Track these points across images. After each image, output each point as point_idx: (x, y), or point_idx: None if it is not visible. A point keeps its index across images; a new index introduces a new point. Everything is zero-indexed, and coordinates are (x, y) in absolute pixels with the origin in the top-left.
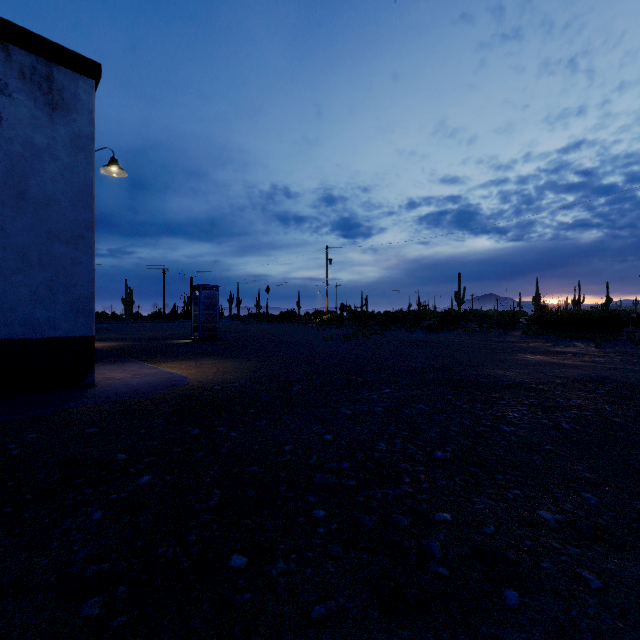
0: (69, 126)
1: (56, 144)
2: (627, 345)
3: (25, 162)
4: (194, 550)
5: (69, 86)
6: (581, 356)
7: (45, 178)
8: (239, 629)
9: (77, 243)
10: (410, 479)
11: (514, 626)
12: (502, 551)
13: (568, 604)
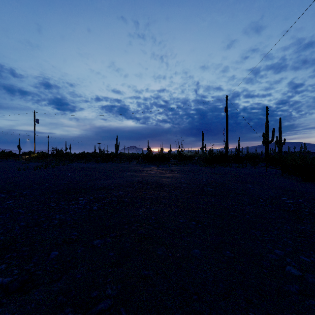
0: None
1: None
2: (167, 166)
3: None
4: None
5: None
6: (148, 171)
7: None
8: None
9: None
10: None
11: None
12: None
13: None
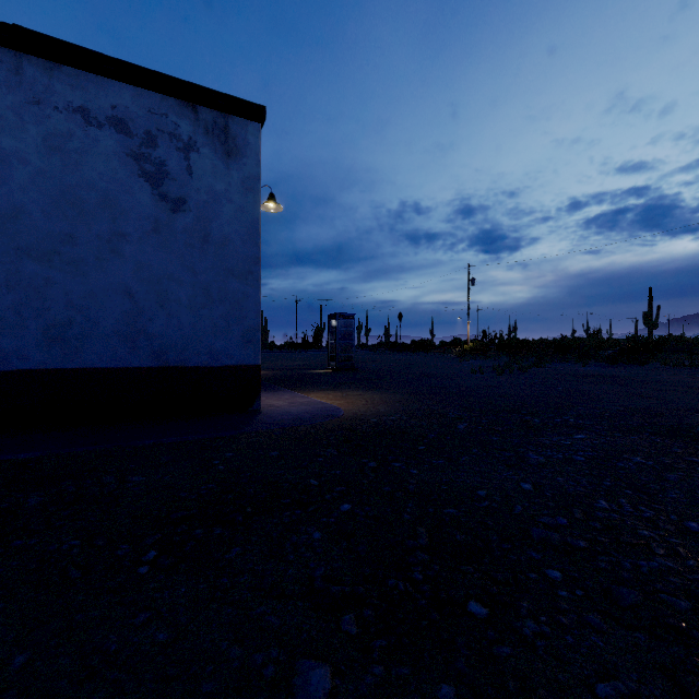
0: (241, 170)
1: (231, 188)
2: None
3: (208, 208)
4: (424, 588)
5: (241, 133)
6: None
7: (223, 221)
8: (513, 685)
9: (247, 278)
10: (664, 551)
11: None
12: None
13: None
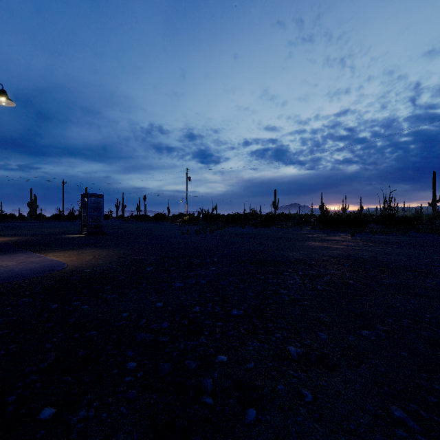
0: None
1: None
2: (368, 235)
3: None
4: (10, 408)
5: None
6: (342, 242)
7: None
8: None
9: None
10: (208, 332)
11: (246, 438)
12: (253, 381)
13: (287, 415)
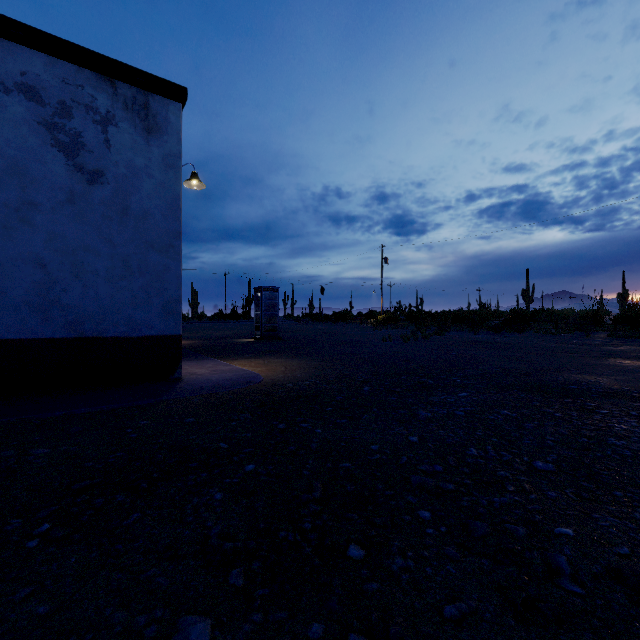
0: (161, 147)
1: (151, 164)
2: None
3: (128, 182)
4: (311, 537)
5: (161, 111)
6: None
7: (143, 195)
8: (376, 616)
9: (168, 251)
10: (514, 488)
11: None
12: None
13: None
